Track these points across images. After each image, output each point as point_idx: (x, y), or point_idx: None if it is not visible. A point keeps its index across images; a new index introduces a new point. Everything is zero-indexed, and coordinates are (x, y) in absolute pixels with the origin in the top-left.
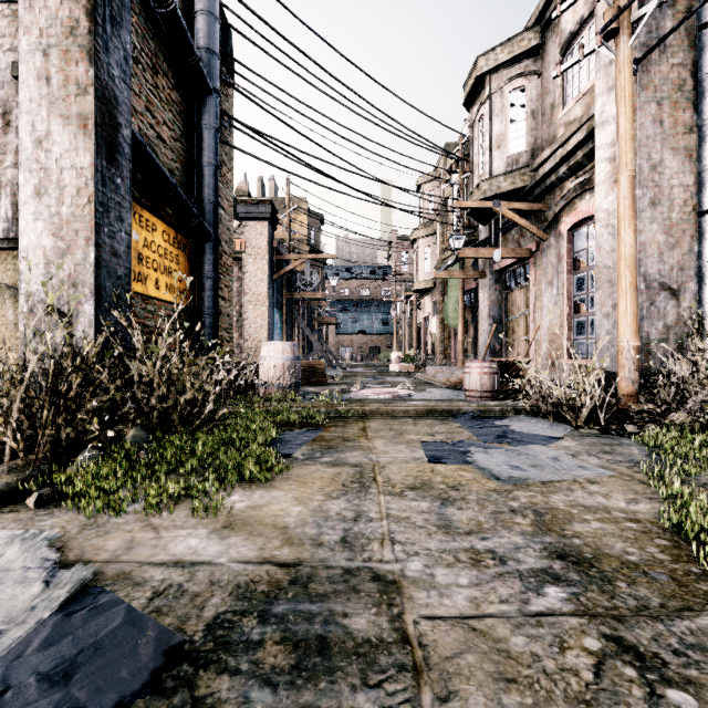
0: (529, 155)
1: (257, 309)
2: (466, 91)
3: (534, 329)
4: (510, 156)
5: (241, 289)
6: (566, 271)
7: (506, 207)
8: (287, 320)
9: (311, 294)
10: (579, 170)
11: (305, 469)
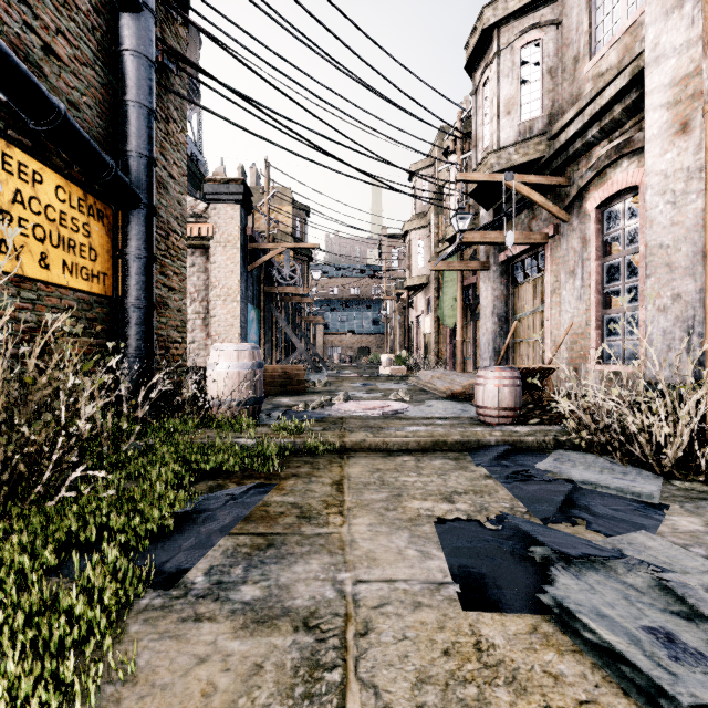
0: (545, 121)
1: (227, 304)
2: (468, 51)
3: (551, 328)
4: (522, 123)
5: (209, 281)
6: (595, 257)
7: (520, 180)
8: (265, 318)
9: (292, 289)
10: (613, 131)
11: (185, 646)
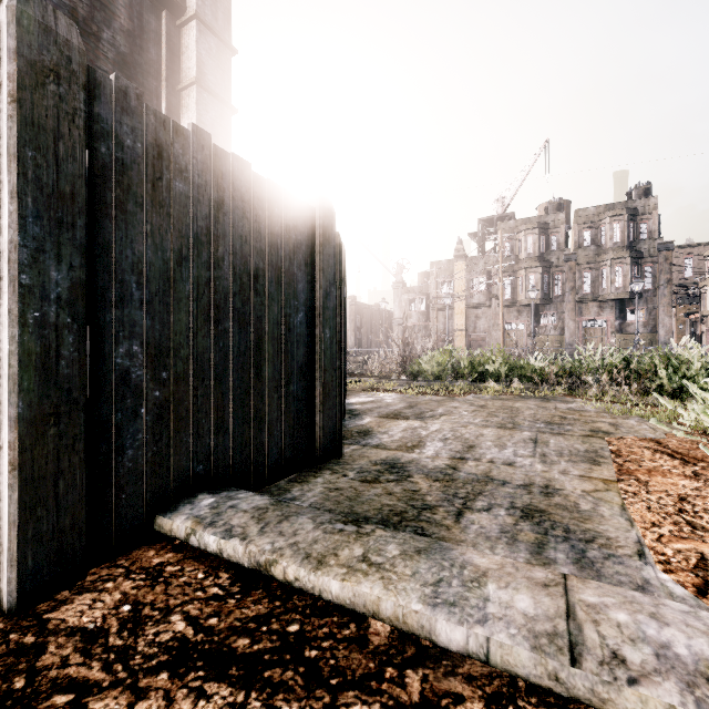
0: None
1: None
2: None
3: None
4: None
5: None
6: None
7: None
8: None
9: None
10: None
11: None
